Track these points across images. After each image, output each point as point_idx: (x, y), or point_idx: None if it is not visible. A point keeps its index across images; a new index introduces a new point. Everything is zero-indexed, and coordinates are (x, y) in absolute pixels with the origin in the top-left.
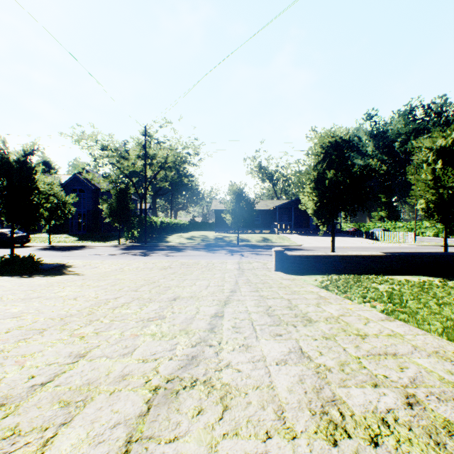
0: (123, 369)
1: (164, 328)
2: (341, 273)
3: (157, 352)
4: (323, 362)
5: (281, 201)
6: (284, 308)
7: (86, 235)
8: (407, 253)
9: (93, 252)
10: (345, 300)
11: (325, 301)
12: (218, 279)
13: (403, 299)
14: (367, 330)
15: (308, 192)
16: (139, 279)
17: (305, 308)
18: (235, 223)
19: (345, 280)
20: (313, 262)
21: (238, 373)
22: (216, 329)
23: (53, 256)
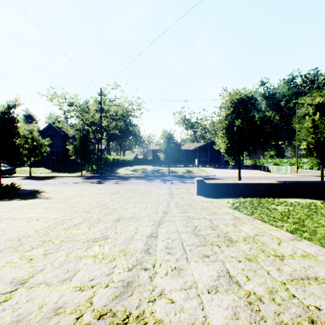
0: (58, 300)
1: (106, 249)
2: (246, 196)
3: (95, 278)
4: (252, 289)
5: (200, 143)
6: (207, 228)
7: (58, 168)
8: (295, 182)
9: (62, 181)
10: (256, 220)
11: (240, 221)
12: (154, 202)
13: (300, 219)
14: (282, 251)
15: (221, 136)
16: (93, 202)
17: (225, 228)
18: (167, 160)
19: (250, 202)
20: (226, 189)
21: (171, 305)
22: (150, 250)
23: (31, 184)
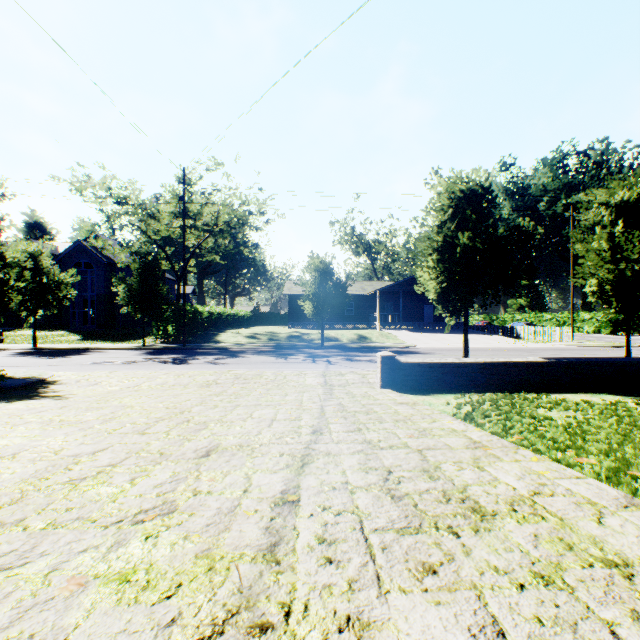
0: None
1: (161, 551)
2: (482, 390)
3: None
4: None
5: (383, 282)
6: (416, 474)
7: (96, 331)
8: (580, 359)
9: (100, 359)
10: (522, 450)
11: (487, 454)
12: (291, 405)
13: (611, 443)
14: (618, 546)
15: (429, 267)
16: (158, 405)
17: (458, 475)
18: (319, 314)
19: (492, 403)
20: (440, 374)
21: None
22: (280, 550)
23: (33, 365)
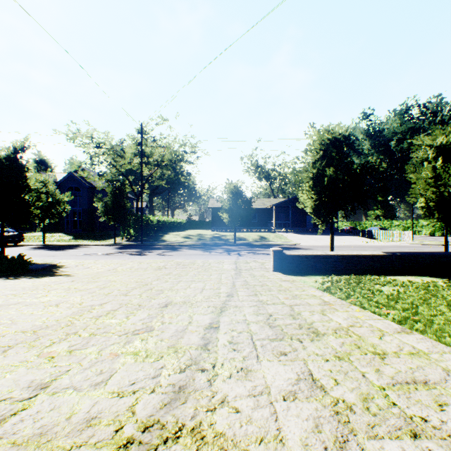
0: (91, 408)
1: (150, 345)
2: (341, 273)
3: (137, 381)
4: (341, 395)
5: (278, 199)
6: (286, 316)
7: (82, 233)
8: (409, 253)
9: (88, 252)
10: (352, 306)
11: (330, 308)
12: (214, 281)
13: (412, 304)
14: (384, 347)
15: (306, 190)
16: (131, 280)
17: (309, 317)
18: (232, 222)
19: (346, 281)
20: (313, 262)
21: (236, 415)
22: (209, 346)
23: (46, 255)
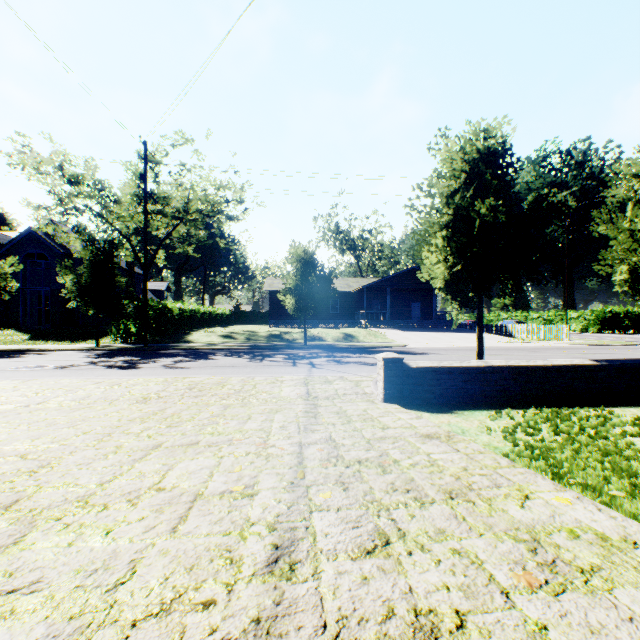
0: None
1: None
2: (517, 403)
3: None
4: None
5: (369, 279)
6: None
7: (49, 330)
8: (636, 361)
9: (30, 363)
10: None
11: None
12: (248, 446)
13: None
14: None
15: (436, 247)
16: (15, 450)
17: None
18: (301, 310)
19: (552, 427)
20: (462, 382)
21: None
22: None
23: None
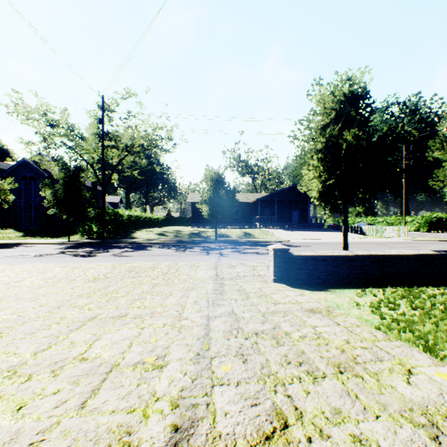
0: None
1: None
2: (376, 283)
3: None
4: None
5: (262, 194)
6: None
7: (37, 230)
8: None
9: (19, 252)
10: None
11: None
12: (165, 318)
13: None
14: None
15: (312, 166)
16: None
17: None
18: (213, 215)
19: (408, 303)
20: (334, 267)
21: None
22: None
23: None
